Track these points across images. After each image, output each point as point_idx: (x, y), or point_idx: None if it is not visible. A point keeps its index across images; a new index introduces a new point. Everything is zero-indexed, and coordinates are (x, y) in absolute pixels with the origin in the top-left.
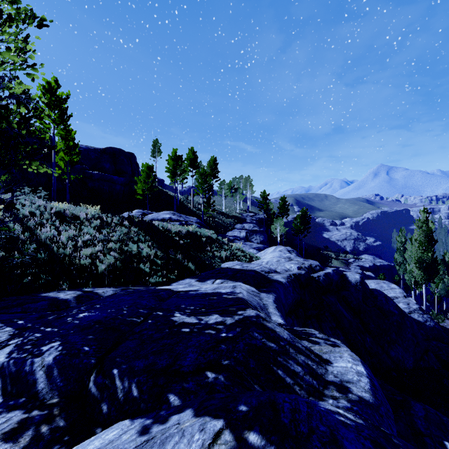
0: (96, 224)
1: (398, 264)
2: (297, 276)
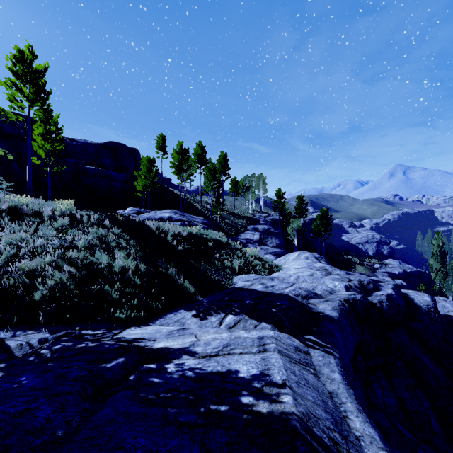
0: (62, 223)
1: (434, 271)
2: (352, 304)
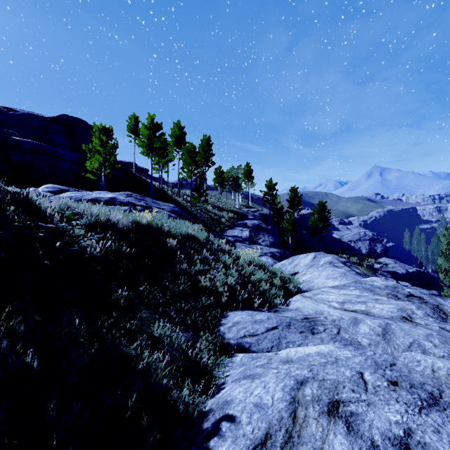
0: None
1: (443, 271)
2: None
